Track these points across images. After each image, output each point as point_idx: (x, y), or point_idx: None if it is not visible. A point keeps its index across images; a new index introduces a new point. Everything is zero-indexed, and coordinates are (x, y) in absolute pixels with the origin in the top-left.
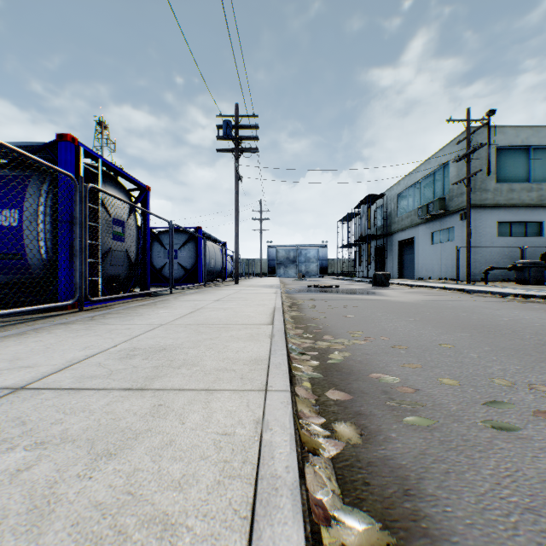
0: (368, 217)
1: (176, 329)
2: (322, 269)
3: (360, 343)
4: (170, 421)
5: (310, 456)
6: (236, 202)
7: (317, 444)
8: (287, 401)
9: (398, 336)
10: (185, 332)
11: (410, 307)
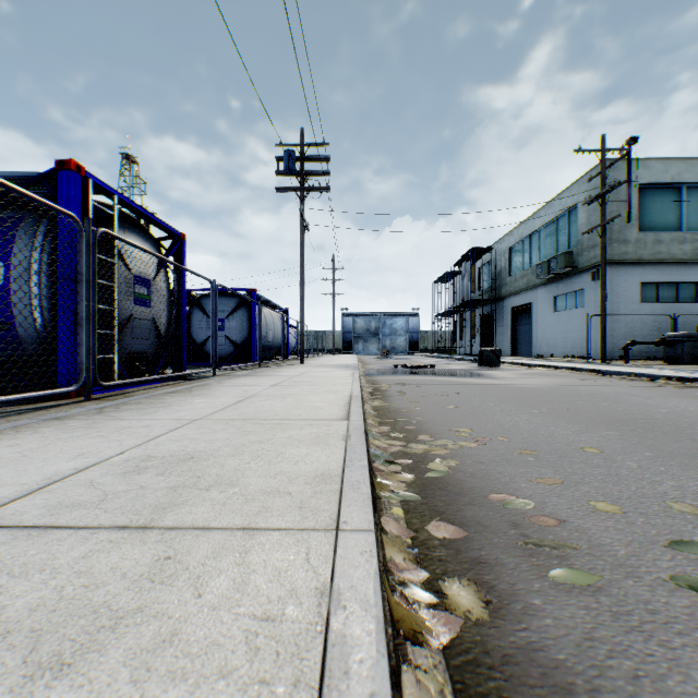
0: (471, 277)
1: (213, 427)
2: (413, 344)
3: (470, 446)
4: (178, 590)
5: (408, 644)
6: (301, 257)
7: (419, 623)
8: (371, 550)
9: (521, 435)
10: (225, 431)
11: (532, 394)
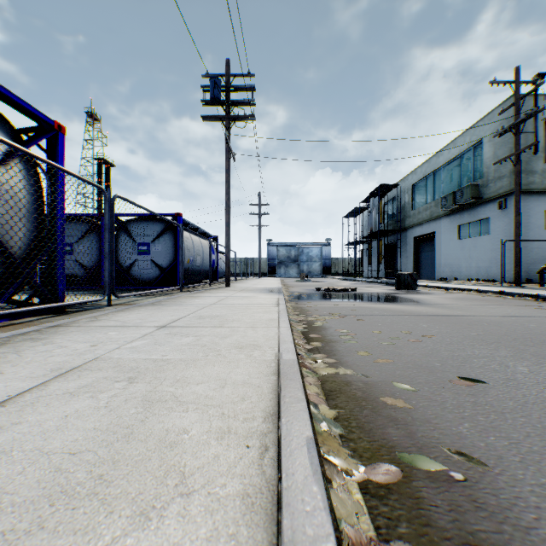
0: (379, 211)
1: None
2: (326, 268)
3: None
4: None
5: None
6: (227, 183)
7: None
8: None
9: None
10: None
11: (534, 337)
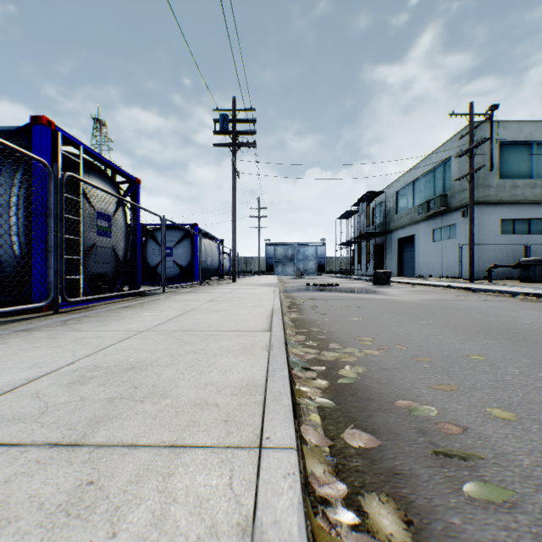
0: (367, 215)
1: (156, 338)
2: (321, 267)
3: (373, 353)
4: (92, 526)
5: None
6: (233, 198)
7: None
8: (294, 473)
9: (415, 344)
10: (166, 341)
11: (418, 308)
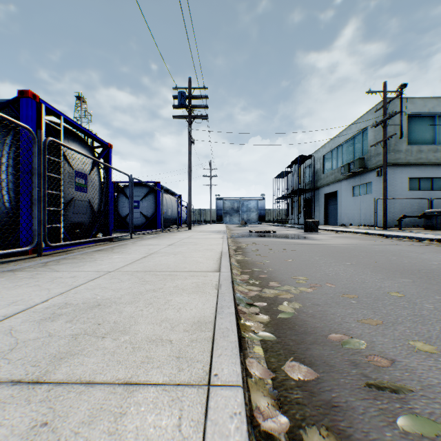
0: (298, 175)
1: (121, 278)
2: (261, 217)
3: (307, 291)
4: None
5: None
6: (189, 161)
7: None
8: (240, 413)
9: (342, 282)
10: (129, 281)
11: (343, 251)
